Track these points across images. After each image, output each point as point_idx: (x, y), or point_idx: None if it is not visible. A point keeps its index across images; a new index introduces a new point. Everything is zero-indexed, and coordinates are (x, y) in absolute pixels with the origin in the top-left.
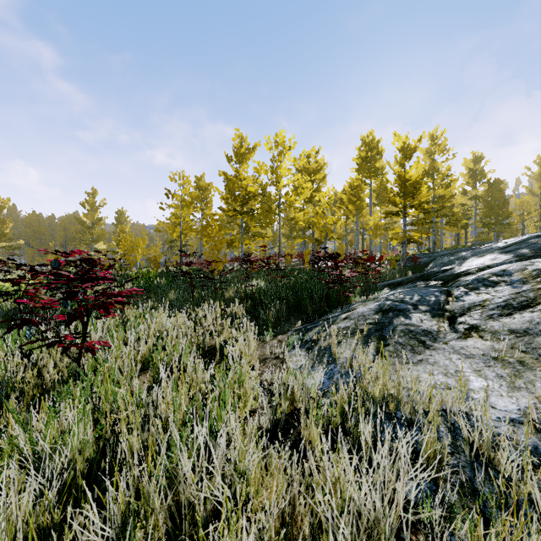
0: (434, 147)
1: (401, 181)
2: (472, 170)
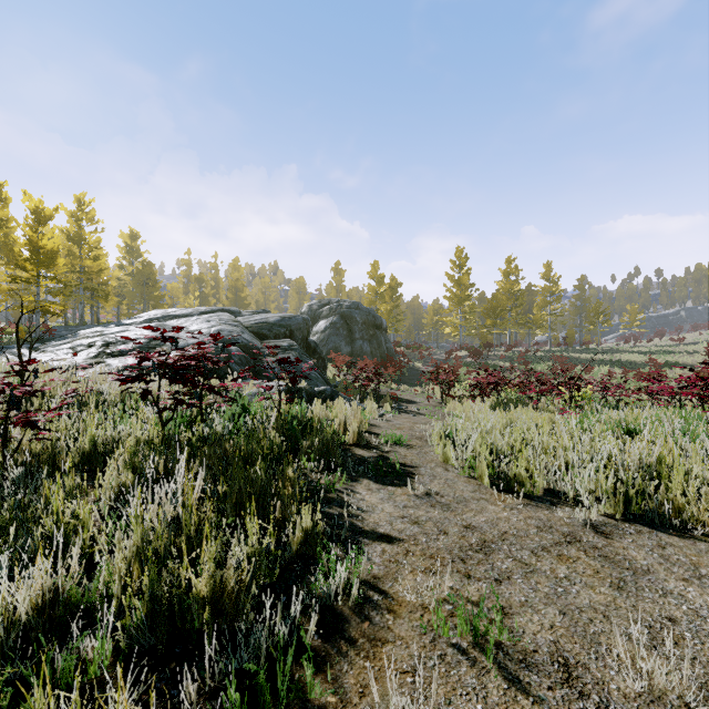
0: (81, 213)
1: (33, 246)
2: (129, 245)
